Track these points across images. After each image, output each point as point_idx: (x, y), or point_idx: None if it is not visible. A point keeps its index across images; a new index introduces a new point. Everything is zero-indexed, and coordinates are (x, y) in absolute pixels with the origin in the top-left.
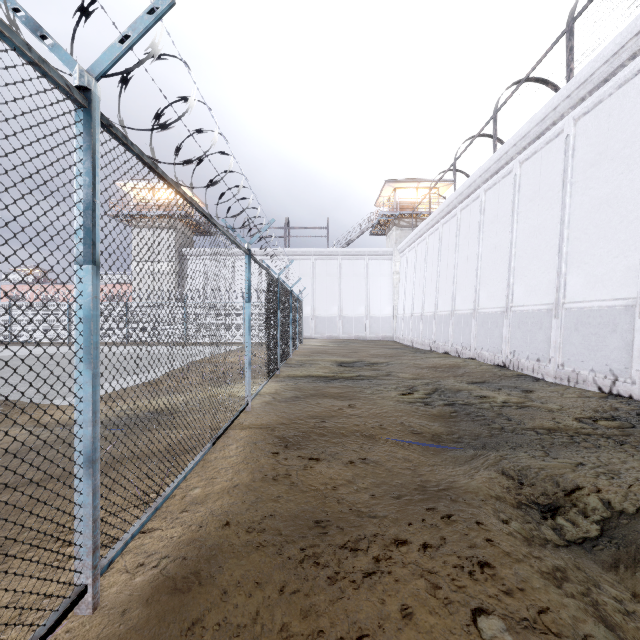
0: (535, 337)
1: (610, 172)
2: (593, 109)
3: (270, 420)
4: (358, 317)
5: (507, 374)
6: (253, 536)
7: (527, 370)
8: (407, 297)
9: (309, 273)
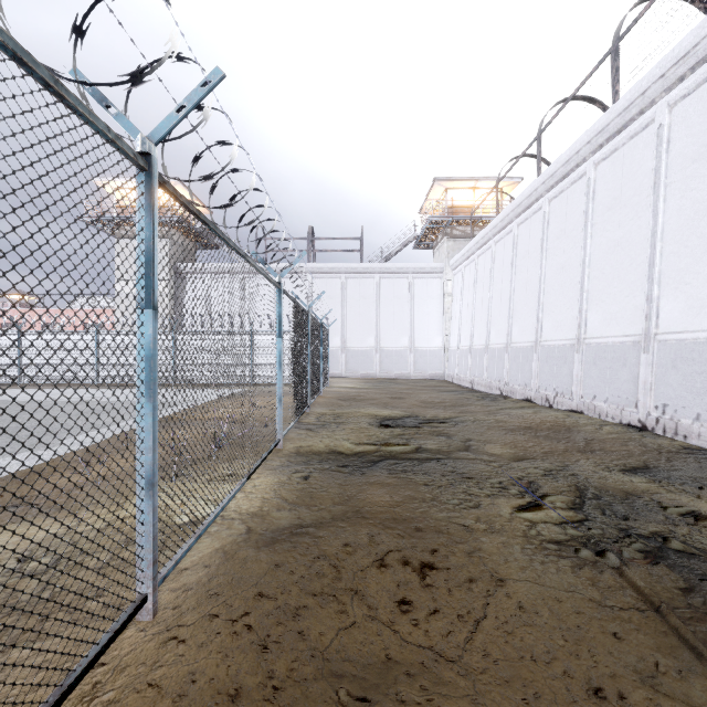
0: None
1: None
2: None
3: (195, 673)
4: (400, 350)
5: (666, 446)
6: None
7: (698, 439)
8: (463, 325)
9: (338, 295)
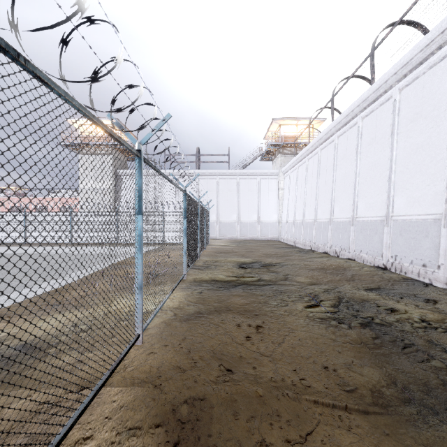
0: (420, 244)
1: None
2: None
3: (163, 361)
4: (252, 223)
5: (394, 277)
6: None
7: (411, 274)
8: (290, 207)
9: (214, 189)
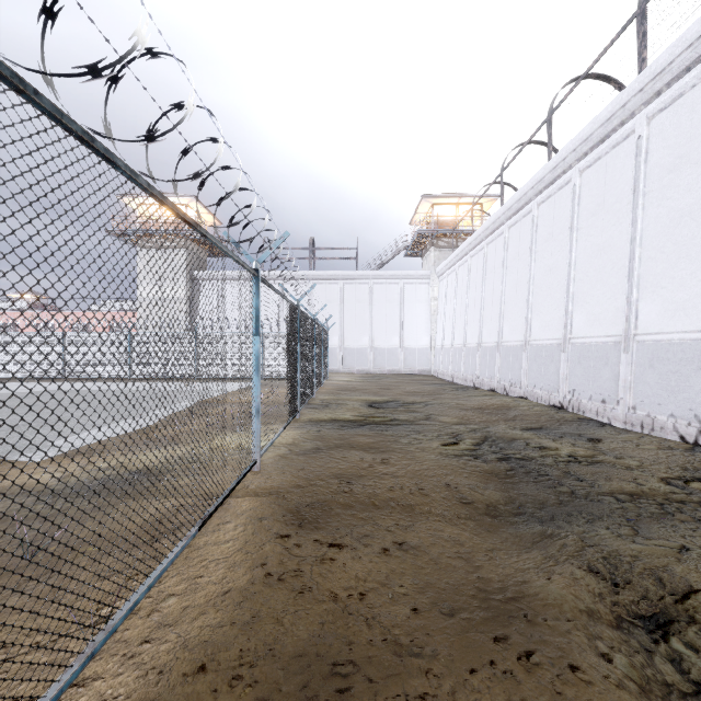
0: (599, 374)
1: (694, 178)
2: (671, 104)
3: (283, 483)
4: (391, 348)
5: (566, 417)
6: (237, 697)
7: (590, 413)
8: (447, 326)
9: (336, 299)
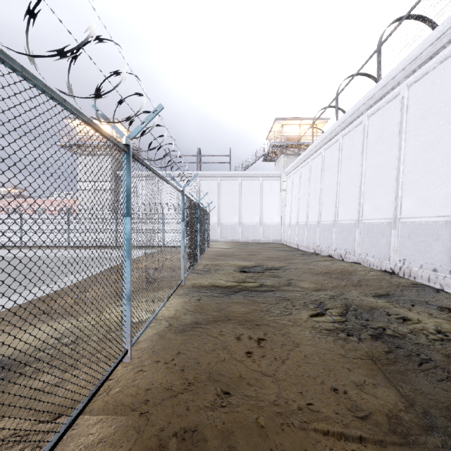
0: (430, 248)
1: None
2: None
3: (153, 382)
4: (254, 225)
5: (402, 283)
6: None
7: (421, 279)
8: (293, 209)
9: (216, 190)
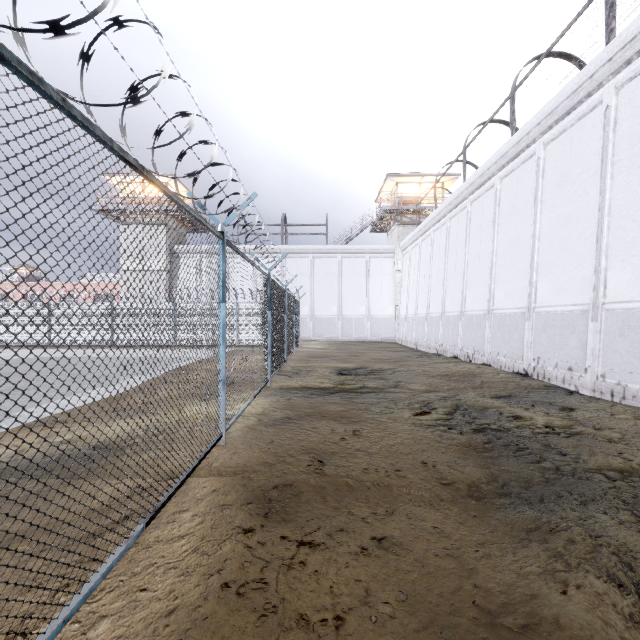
0: (566, 342)
1: None
2: None
3: (250, 459)
4: (358, 318)
5: (533, 385)
6: None
7: (556, 380)
8: (410, 297)
9: (307, 272)
